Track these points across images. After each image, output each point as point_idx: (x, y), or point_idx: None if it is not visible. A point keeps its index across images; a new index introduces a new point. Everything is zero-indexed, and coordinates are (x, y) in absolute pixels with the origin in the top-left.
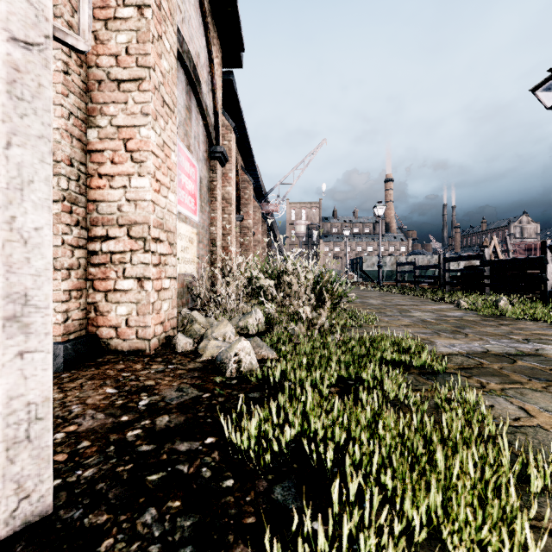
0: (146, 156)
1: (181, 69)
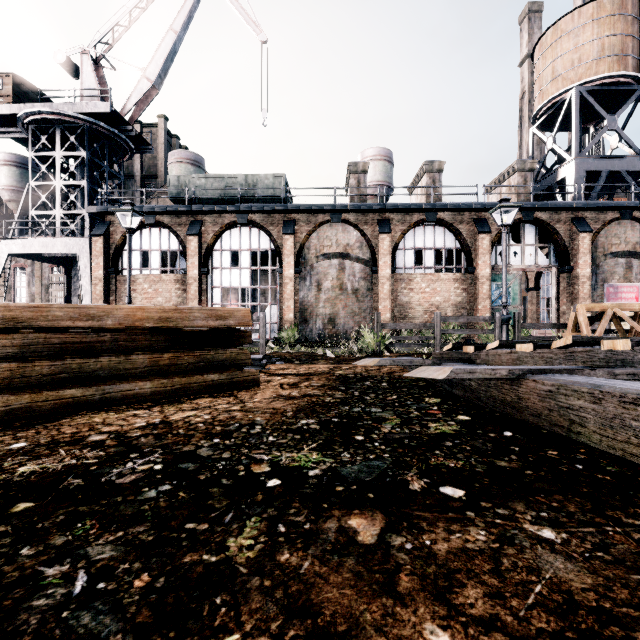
0: None
1: (621, 258)
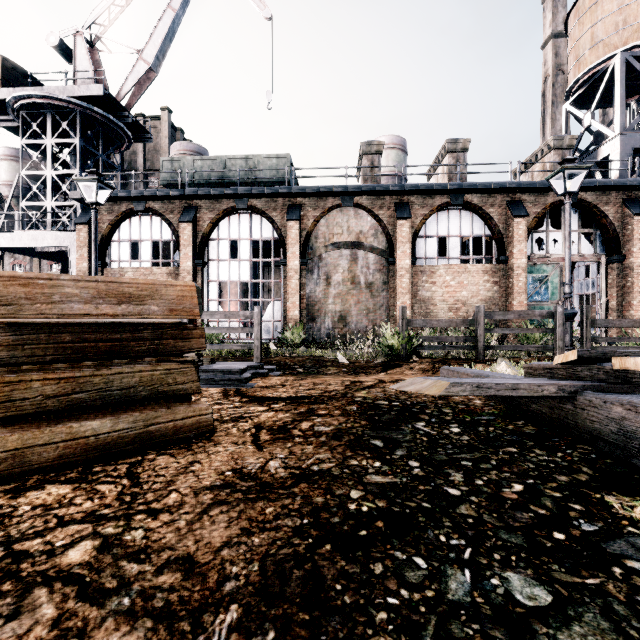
0: (632, 307)
1: None
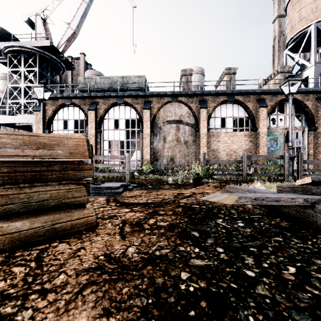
0: None
1: None
